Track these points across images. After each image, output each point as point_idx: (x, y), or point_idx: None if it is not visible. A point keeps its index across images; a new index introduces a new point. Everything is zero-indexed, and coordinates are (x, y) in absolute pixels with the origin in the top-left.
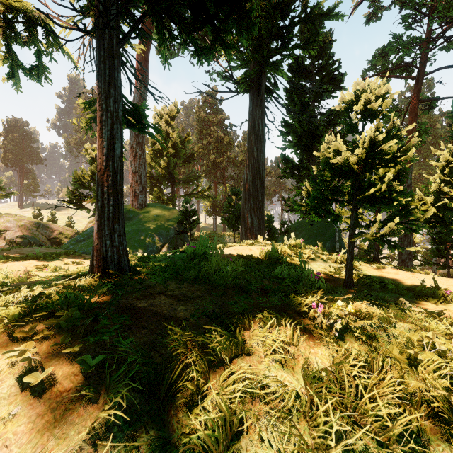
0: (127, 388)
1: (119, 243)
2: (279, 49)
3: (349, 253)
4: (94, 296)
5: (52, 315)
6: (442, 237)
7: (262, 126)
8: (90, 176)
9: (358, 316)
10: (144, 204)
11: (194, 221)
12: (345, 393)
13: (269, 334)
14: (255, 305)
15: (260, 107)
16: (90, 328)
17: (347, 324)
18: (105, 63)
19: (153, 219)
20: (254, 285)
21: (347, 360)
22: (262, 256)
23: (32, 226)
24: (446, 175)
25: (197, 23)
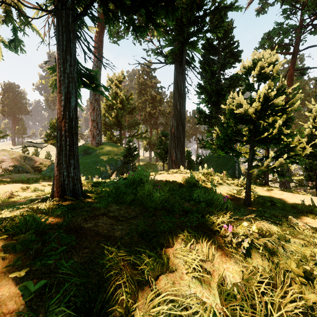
0: (60, 315)
1: (74, 174)
2: (195, 32)
3: (248, 180)
4: (48, 219)
5: (13, 235)
6: (312, 167)
7: (183, 87)
8: None
9: (260, 234)
10: (100, 143)
11: (135, 155)
12: (256, 312)
13: (189, 252)
14: (178, 224)
15: (182, 74)
16: (42, 248)
17: (252, 241)
18: (63, 36)
19: (106, 154)
20: (177, 207)
21: (255, 276)
22: (184, 181)
23: (21, 158)
24: (316, 122)
25: (134, 6)
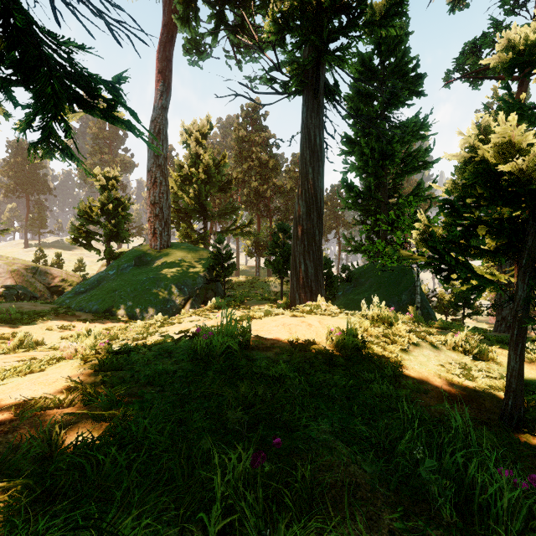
0: None
1: None
2: (345, 28)
3: (515, 357)
4: None
5: None
6: None
7: (320, 138)
8: (99, 208)
9: None
10: (166, 244)
11: (229, 267)
12: None
13: None
14: None
15: (318, 113)
16: None
17: None
18: None
19: (177, 264)
20: None
21: None
22: (332, 342)
23: (28, 271)
24: None
25: None
